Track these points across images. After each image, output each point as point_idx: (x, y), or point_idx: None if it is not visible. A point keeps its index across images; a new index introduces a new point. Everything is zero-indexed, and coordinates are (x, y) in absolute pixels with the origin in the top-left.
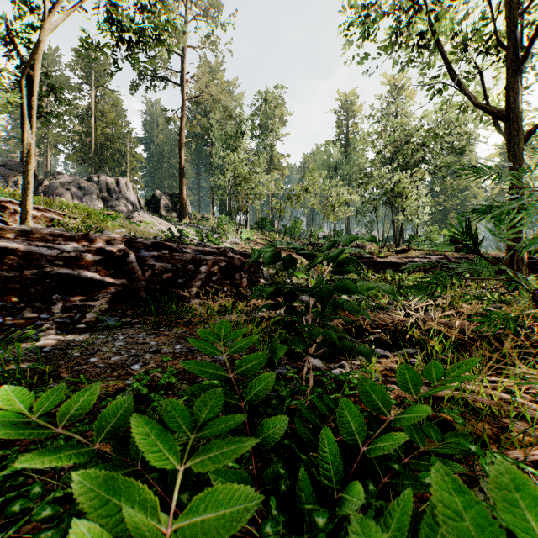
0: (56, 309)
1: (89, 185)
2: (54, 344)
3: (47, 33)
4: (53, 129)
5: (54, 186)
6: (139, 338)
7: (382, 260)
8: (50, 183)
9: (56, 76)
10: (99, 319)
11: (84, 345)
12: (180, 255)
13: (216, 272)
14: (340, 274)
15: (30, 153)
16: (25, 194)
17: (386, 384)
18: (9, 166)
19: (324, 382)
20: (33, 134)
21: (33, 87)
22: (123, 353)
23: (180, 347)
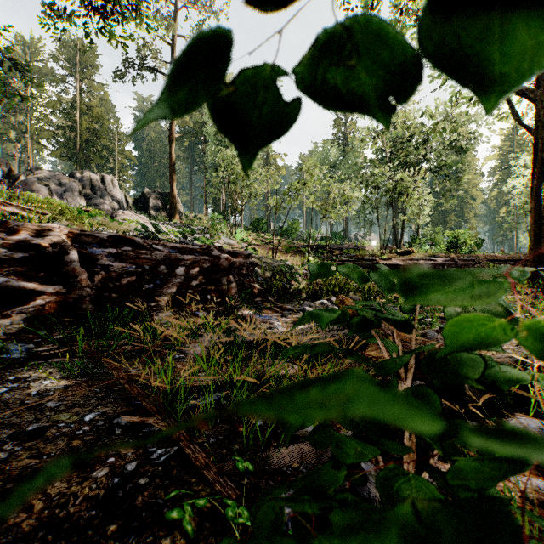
0: None
1: (71, 181)
2: None
3: None
4: (35, 123)
5: (30, 181)
6: (31, 392)
7: (385, 262)
8: (27, 178)
9: (39, 67)
10: None
11: None
12: (148, 252)
13: (197, 275)
14: None
15: None
16: None
17: None
18: None
19: None
20: None
21: None
22: None
23: (93, 417)
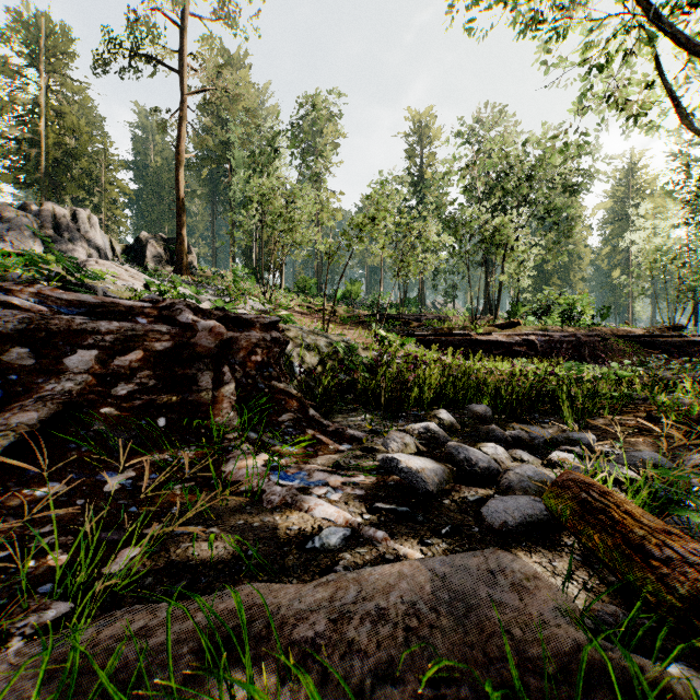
0: None
1: (21, 215)
2: None
3: None
4: None
5: None
6: None
7: (483, 338)
8: None
9: None
10: None
11: None
12: None
13: (135, 370)
14: None
15: None
16: None
17: None
18: None
19: None
20: None
21: None
22: None
23: None
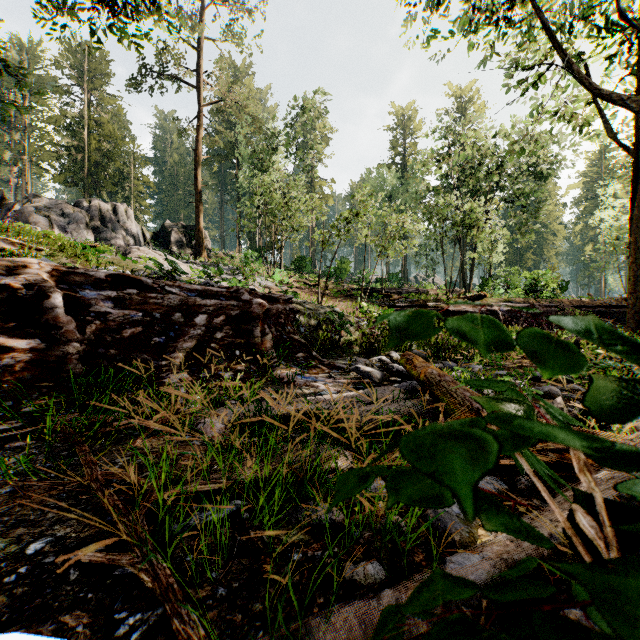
0: None
1: (76, 211)
2: None
3: None
4: (35, 142)
5: (27, 211)
6: None
7: (452, 308)
8: (22, 208)
9: (40, 76)
10: None
11: None
12: (158, 296)
13: (223, 325)
14: None
15: None
16: None
17: None
18: None
19: None
20: None
21: None
22: None
23: (41, 547)
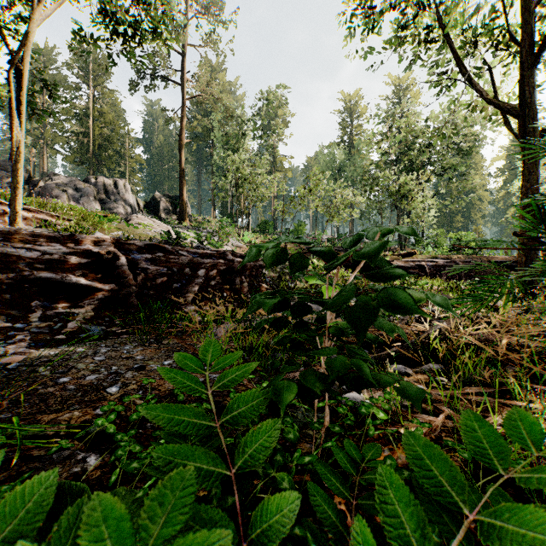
0: (34, 318)
1: (86, 186)
2: (23, 359)
3: (38, 25)
4: (50, 129)
5: (49, 187)
6: (123, 351)
7: None
8: (46, 184)
9: (53, 75)
10: (83, 328)
11: (50, 363)
12: (176, 257)
13: (215, 276)
14: (383, 280)
15: (20, 151)
16: (15, 194)
17: (414, 413)
18: (3, 167)
19: (339, 413)
20: (23, 131)
21: (23, 81)
22: (102, 370)
23: (169, 362)
